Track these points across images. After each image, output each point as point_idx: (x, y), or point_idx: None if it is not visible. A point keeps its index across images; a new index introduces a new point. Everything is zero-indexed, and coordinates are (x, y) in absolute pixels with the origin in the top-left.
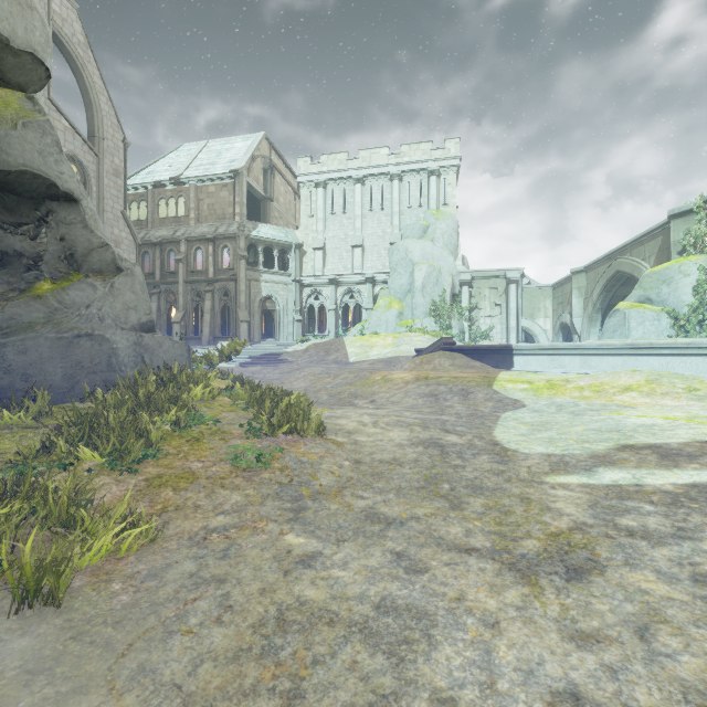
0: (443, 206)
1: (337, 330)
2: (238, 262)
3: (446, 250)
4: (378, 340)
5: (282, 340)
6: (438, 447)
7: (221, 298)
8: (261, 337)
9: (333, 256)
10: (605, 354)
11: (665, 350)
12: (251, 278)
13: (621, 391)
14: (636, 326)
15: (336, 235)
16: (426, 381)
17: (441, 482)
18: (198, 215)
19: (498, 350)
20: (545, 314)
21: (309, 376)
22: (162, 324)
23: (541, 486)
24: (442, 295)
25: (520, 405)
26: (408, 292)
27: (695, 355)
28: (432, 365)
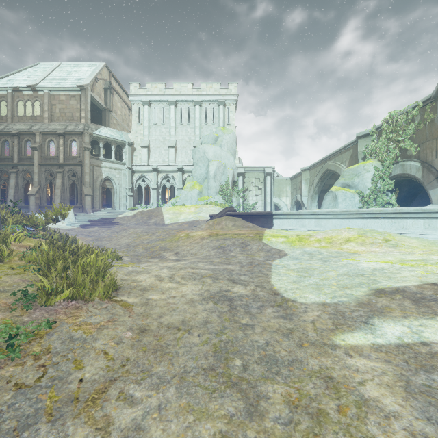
0: (227, 125)
1: (158, 203)
2: (83, 152)
3: (229, 153)
4: (185, 209)
5: (118, 209)
6: (226, 302)
7: (70, 178)
8: (102, 207)
9: (155, 153)
10: (330, 217)
11: (366, 215)
12: (94, 164)
13: (344, 242)
14: (342, 201)
15: (157, 139)
16: (217, 237)
17: (232, 355)
18: (51, 116)
19: (264, 215)
20: (286, 195)
21: (133, 234)
22: (20, 196)
23: (336, 353)
24: (227, 181)
25: (284, 254)
26: (205, 178)
27: (383, 218)
28: (220, 225)
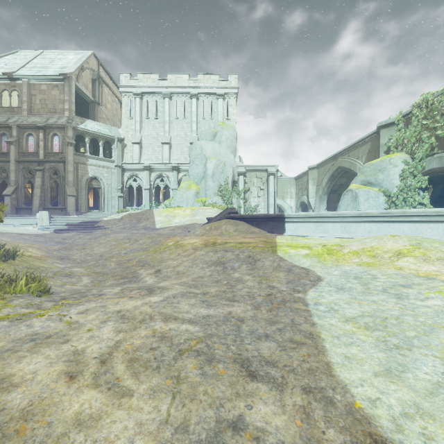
0: (227, 120)
1: (151, 204)
2: (66, 147)
3: (229, 150)
4: (180, 212)
5: (106, 211)
6: None
7: (51, 176)
8: (87, 208)
9: (147, 150)
10: (363, 221)
11: (416, 218)
12: (78, 162)
13: (396, 256)
14: (364, 201)
15: (150, 134)
16: (214, 247)
17: None
18: (30, 108)
19: (273, 218)
20: (290, 196)
21: (112, 241)
22: None
23: None
24: (226, 181)
25: (316, 278)
26: (202, 178)
27: (441, 221)
28: (219, 230)
